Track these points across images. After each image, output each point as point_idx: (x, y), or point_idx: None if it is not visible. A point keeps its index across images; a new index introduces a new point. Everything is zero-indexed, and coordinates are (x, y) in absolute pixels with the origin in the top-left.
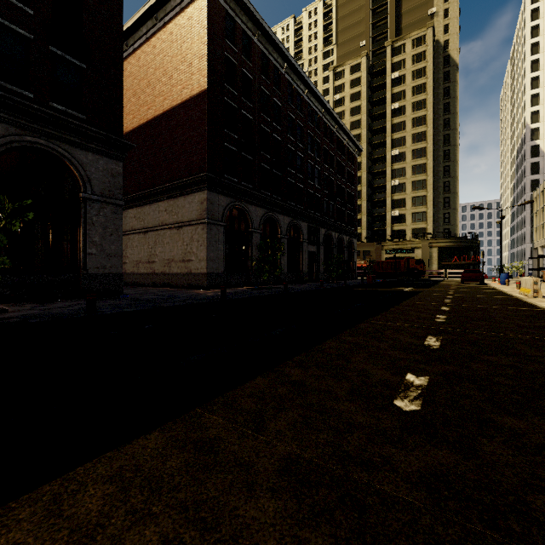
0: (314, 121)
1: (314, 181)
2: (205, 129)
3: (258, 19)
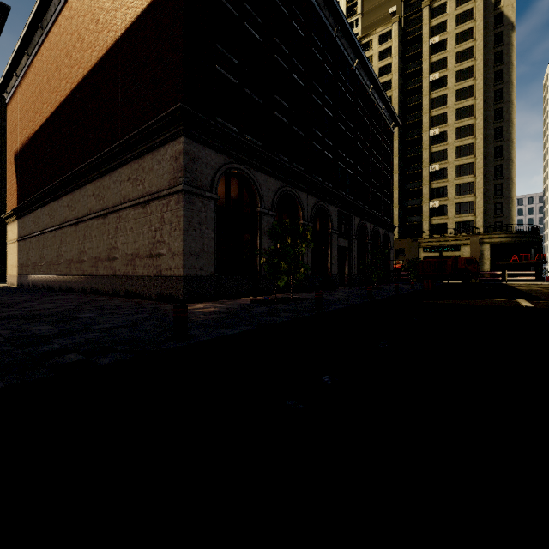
0: (346, 73)
1: (346, 153)
2: (181, 33)
3: None
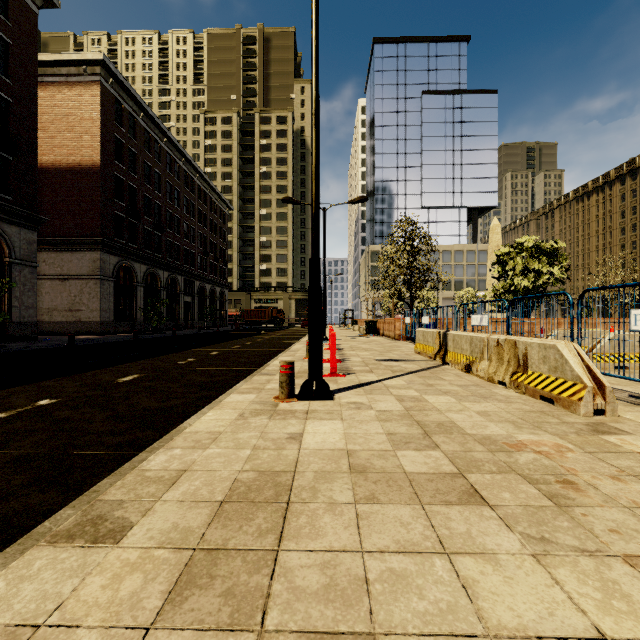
0: (190, 185)
1: (190, 239)
2: (99, 199)
3: (144, 106)
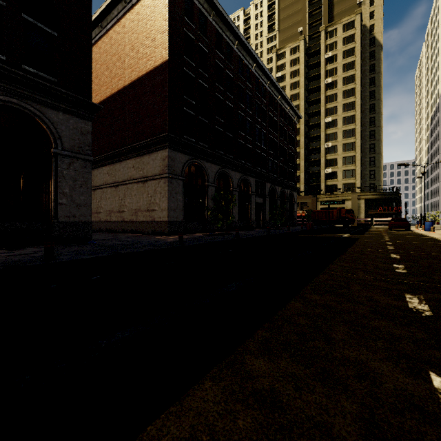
0: (261, 91)
1: (261, 143)
2: (166, 94)
3: (213, 0)
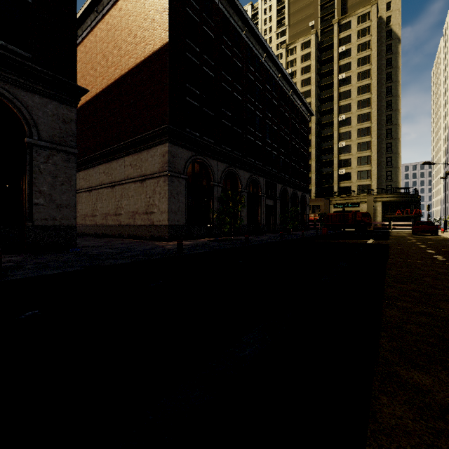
0: (271, 84)
1: (271, 140)
2: (166, 81)
3: None
